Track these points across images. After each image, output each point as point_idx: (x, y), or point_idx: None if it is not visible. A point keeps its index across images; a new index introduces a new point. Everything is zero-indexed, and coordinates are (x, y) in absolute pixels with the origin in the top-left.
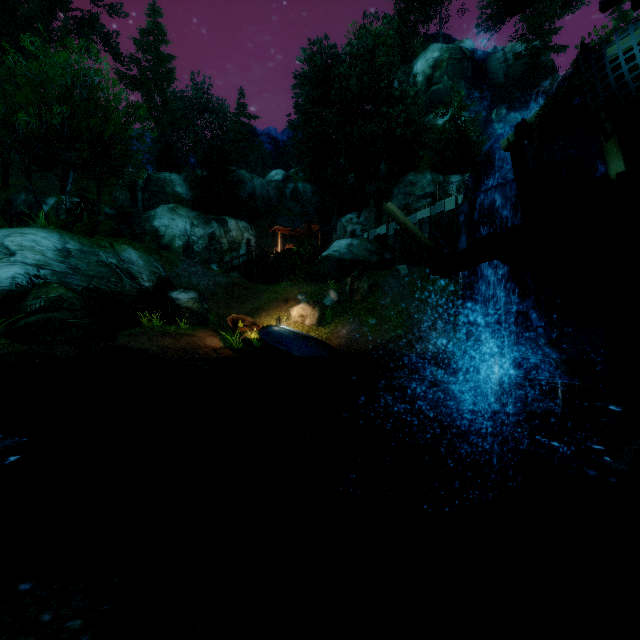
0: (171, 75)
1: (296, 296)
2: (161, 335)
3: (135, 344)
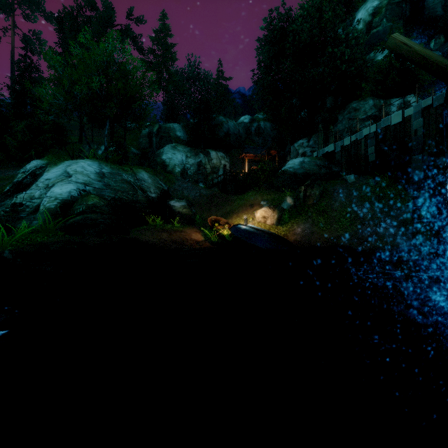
0: (173, 56)
1: (259, 202)
2: (160, 231)
3: (142, 237)
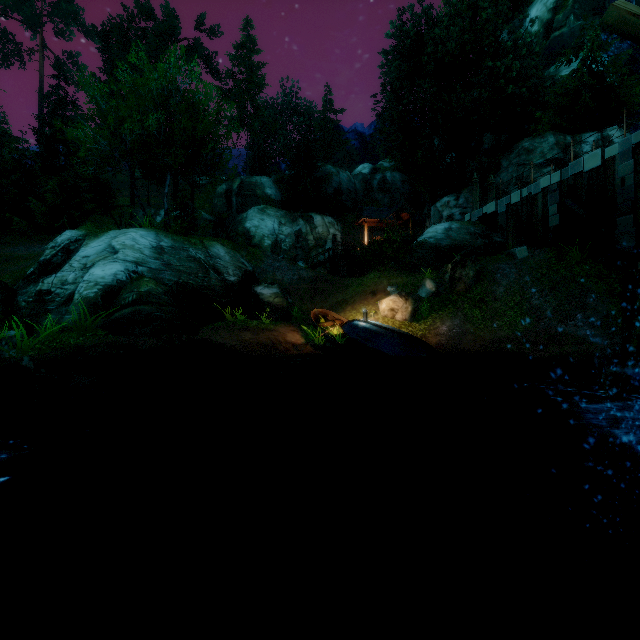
0: (261, 81)
1: (385, 288)
2: (242, 329)
3: (215, 338)
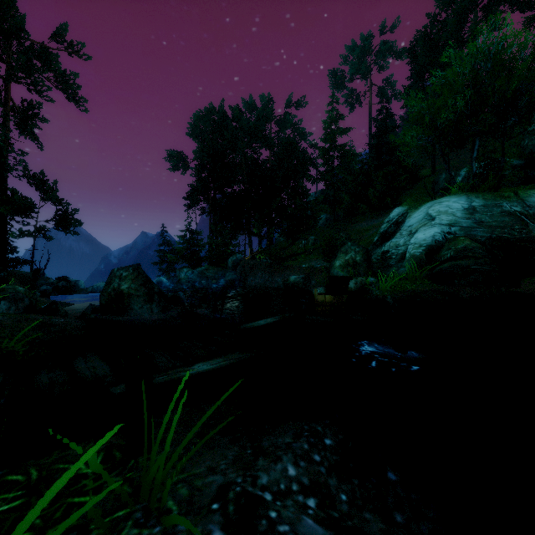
0: None
1: None
2: None
3: None
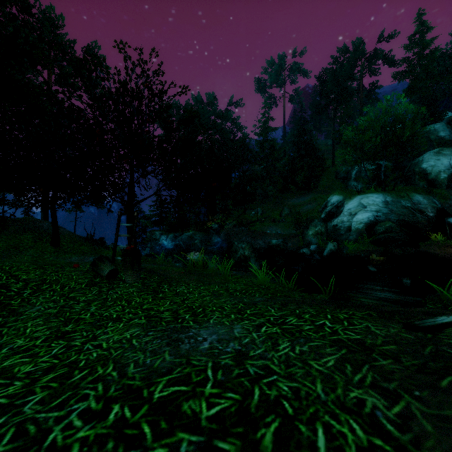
0: (435, 54)
1: None
2: (445, 246)
3: (430, 250)
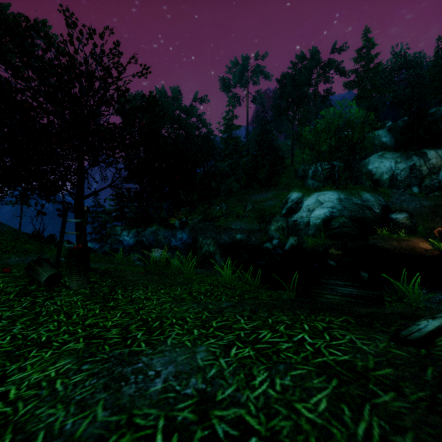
0: (378, 68)
1: None
2: (390, 239)
3: (378, 243)
